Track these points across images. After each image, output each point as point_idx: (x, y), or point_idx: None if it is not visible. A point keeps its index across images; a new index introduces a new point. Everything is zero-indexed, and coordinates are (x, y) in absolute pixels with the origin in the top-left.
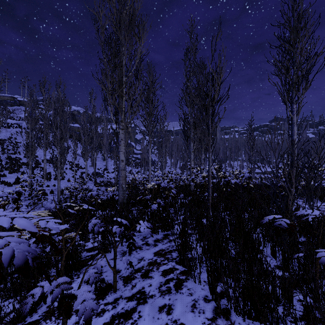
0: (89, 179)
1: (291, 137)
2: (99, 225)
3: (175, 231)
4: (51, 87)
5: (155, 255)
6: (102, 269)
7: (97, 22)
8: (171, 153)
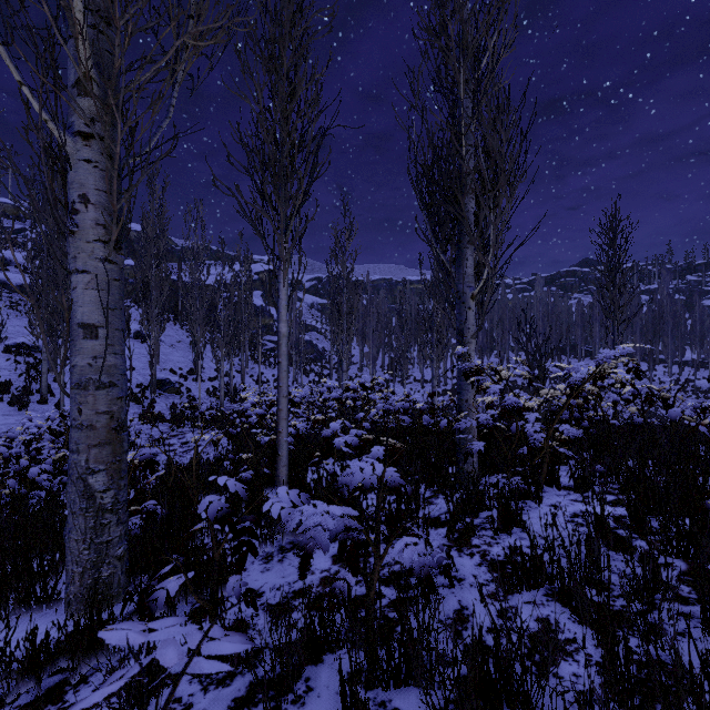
0: (134, 400)
1: None
2: None
3: None
4: None
5: None
6: None
7: None
8: (364, 331)
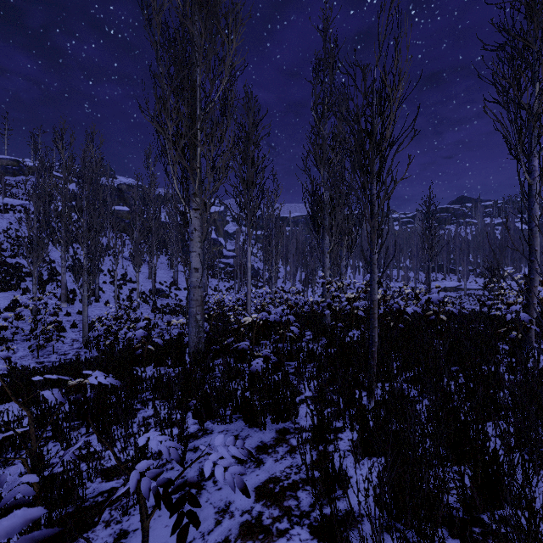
0: (144, 301)
1: (527, 224)
2: (31, 540)
3: (301, 421)
4: (74, 138)
5: (257, 496)
6: (125, 542)
7: (149, 6)
8: (287, 255)
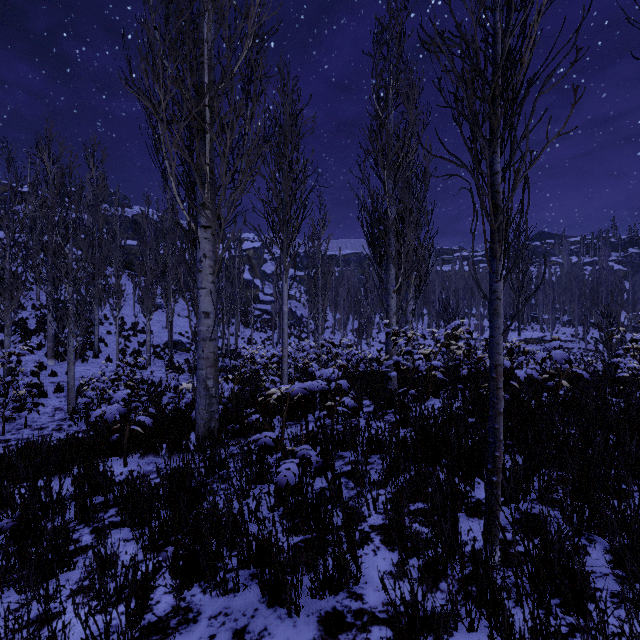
0: (158, 356)
1: None
2: None
3: (366, 591)
4: (64, 148)
5: None
6: None
7: None
8: (336, 300)
